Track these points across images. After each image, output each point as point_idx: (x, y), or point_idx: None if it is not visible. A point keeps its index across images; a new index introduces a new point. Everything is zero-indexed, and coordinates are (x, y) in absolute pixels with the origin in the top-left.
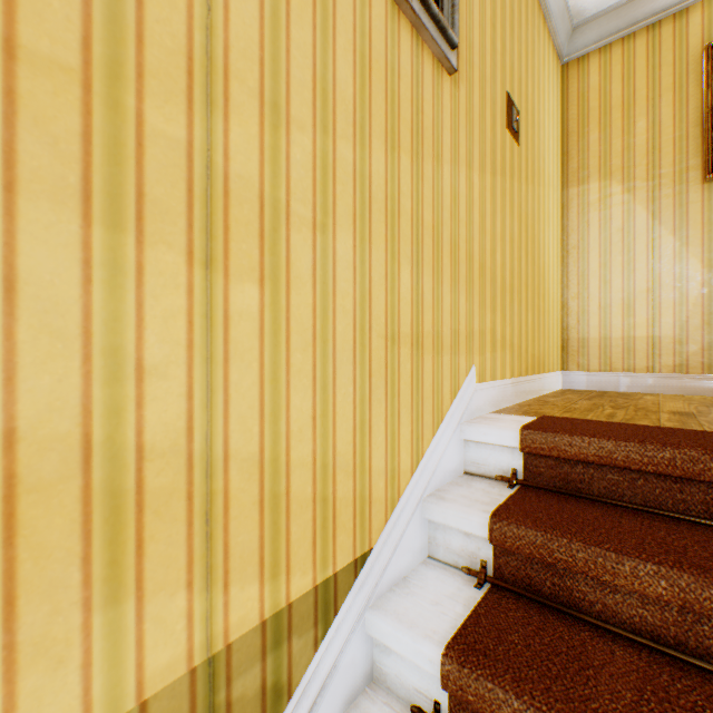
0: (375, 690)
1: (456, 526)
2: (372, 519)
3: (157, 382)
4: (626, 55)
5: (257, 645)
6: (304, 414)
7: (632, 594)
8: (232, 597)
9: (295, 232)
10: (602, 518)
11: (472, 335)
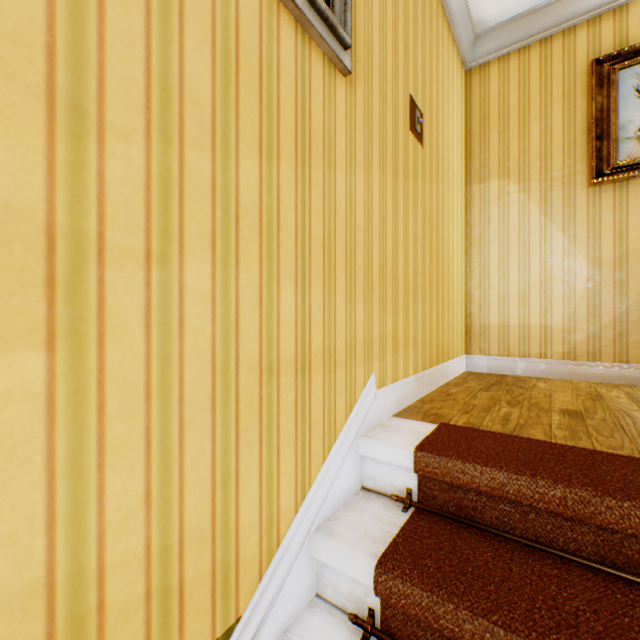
0: None
1: (342, 569)
2: (241, 583)
3: None
4: (522, 65)
5: None
6: (131, 496)
7: None
8: None
9: (115, 269)
10: (492, 564)
11: (372, 342)
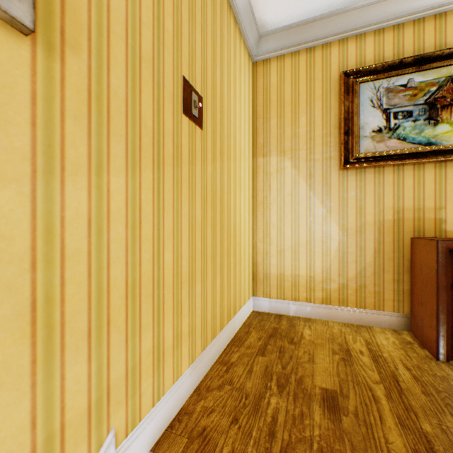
0: None
1: None
2: None
3: None
4: (294, 66)
5: None
6: None
7: None
8: None
9: None
10: None
11: (109, 392)
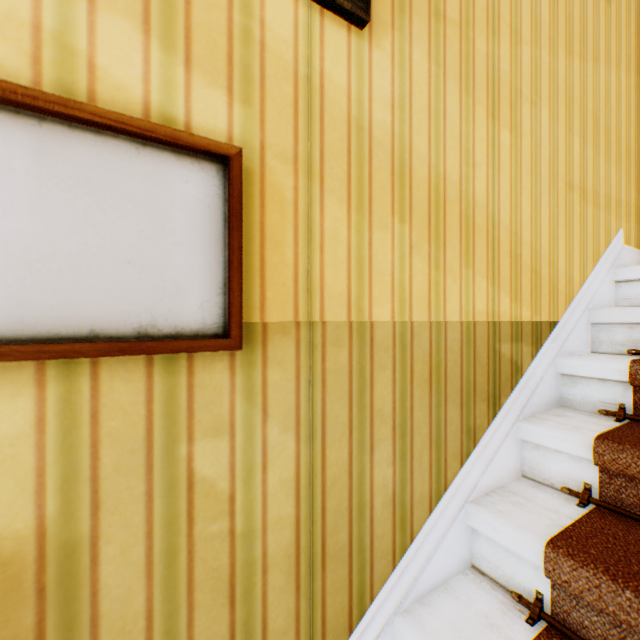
0: (564, 409)
1: (620, 320)
2: (557, 303)
3: (477, 171)
4: None
5: (508, 333)
6: (526, 215)
7: None
8: (500, 298)
9: (523, 105)
10: None
11: (619, 204)
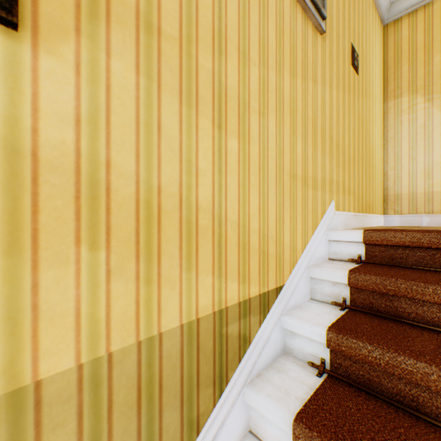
0: (287, 356)
1: (327, 279)
2: (284, 270)
3: (202, 178)
4: (427, 16)
5: (237, 313)
6: (255, 207)
7: (433, 306)
8: (228, 285)
9: (251, 115)
10: (414, 273)
11: (332, 183)
